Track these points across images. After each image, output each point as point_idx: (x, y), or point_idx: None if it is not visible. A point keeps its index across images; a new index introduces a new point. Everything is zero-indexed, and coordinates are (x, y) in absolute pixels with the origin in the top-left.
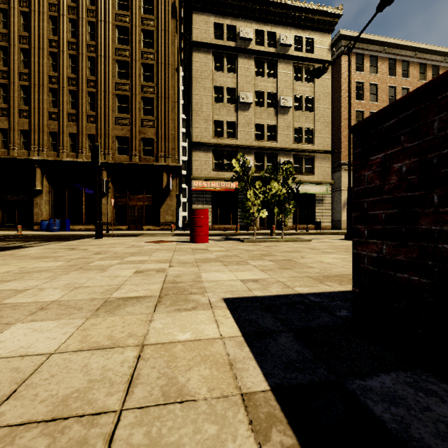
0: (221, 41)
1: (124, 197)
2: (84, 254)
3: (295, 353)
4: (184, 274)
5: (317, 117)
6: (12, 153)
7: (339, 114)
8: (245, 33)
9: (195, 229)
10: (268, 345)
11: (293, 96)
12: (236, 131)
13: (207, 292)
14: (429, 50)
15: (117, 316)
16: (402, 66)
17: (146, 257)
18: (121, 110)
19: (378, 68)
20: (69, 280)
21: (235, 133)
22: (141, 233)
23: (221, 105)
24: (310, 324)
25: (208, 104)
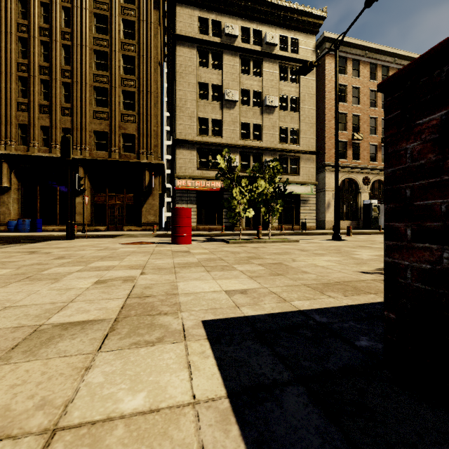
0: (206, 36)
1: (102, 196)
2: (43, 259)
3: (317, 438)
4: (157, 283)
5: (302, 118)
6: None
7: (323, 115)
8: (230, 29)
9: (177, 229)
10: (270, 418)
11: (279, 96)
12: (221, 130)
13: (182, 312)
14: (407, 57)
15: (39, 359)
16: (382, 71)
17: (116, 262)
18: (99, 103)
19: (360, 72)
20: (2, 296)
21: (220, 131)
22: (120, 234)
23: (206, 102)
24: (325, 365)
25: (192, 101)
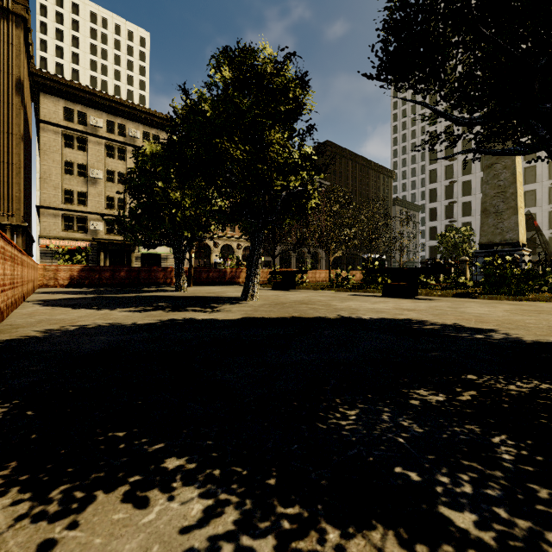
0: (71, 123)
1: None
2: None
3: None
4: None
5: None
6: None
7: None
8: (95, 121)
9: None
10: None
11: None
12: (87, 200)
13: None
14: None
15: None
16: None
17: None
18: None
19: None
20: None
21: (86, 201)
22: None
23: (72, 176)
24: None
25: (57, 175)
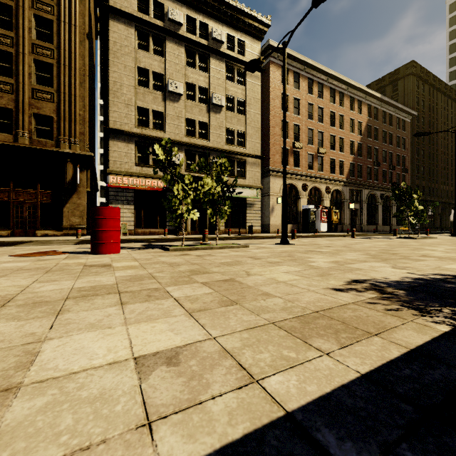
0: (146, 16)
1: (4, 191)
2: None
3: None
4: None
5: (248, 121)
6: None
7: (267, 121)
8: (174, 15)
9: (98, 234)
10: None
11: (226, 96)
12: (164, 123)
13: None
14: (337, 78)
15: None
16: (318, 87)
17: None
18: None
19: (300, 85)
20: None
21: (163, 125)
22: (27, 240)
23: (146, 90)
24: None
25: (129, 86)
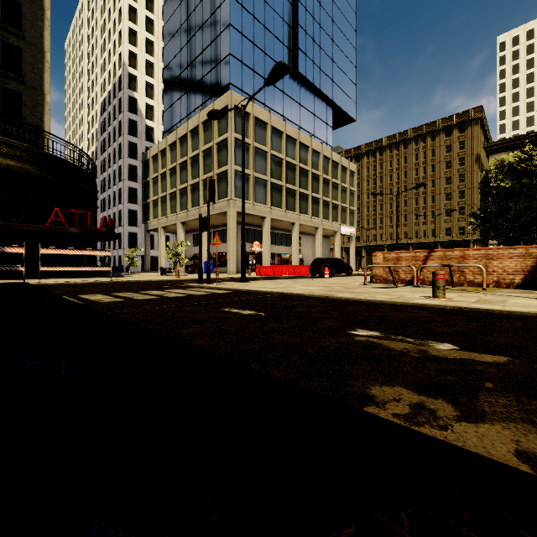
0: None
1: None
2: None
3: None
4: None
5: None
6: (401, 241)
7: None
8: None
9: None
10: None
11: None
12: None
13: None
14: None
15: None
16: None
17: None
18: (447, 215)
19: None
20: None
21: None
22: None
23: None
24: None
25: None
